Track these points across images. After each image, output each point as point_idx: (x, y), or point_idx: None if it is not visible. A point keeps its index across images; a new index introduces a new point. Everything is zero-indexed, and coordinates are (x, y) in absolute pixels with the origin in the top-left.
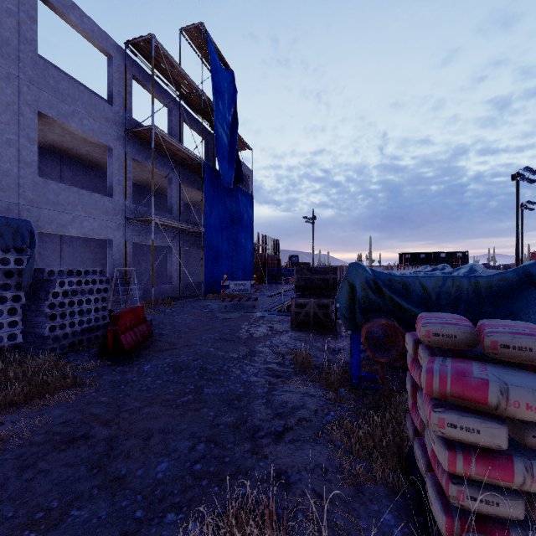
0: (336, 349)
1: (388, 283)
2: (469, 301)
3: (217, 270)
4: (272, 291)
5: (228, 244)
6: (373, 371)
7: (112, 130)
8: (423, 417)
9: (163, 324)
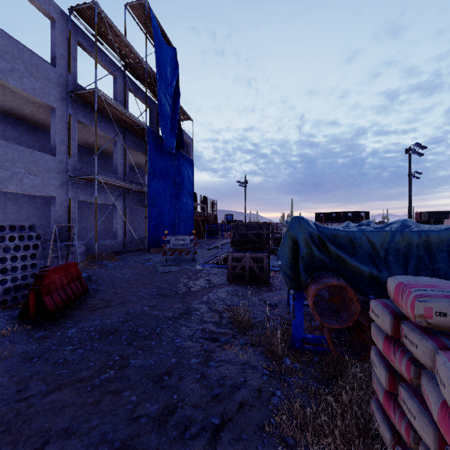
0: (272, 303)
1: (333, 238)
2: (419, 257)
3: (160, 227)
4: (210, 244)
5: (170, 203)
6: (312, 328)
7: (55, 91)
8: (423, 434)
9: (102, 279)
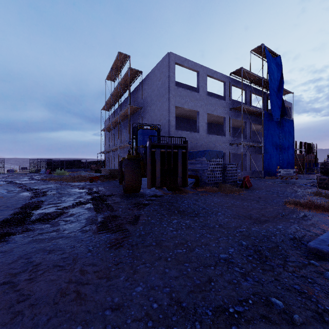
0: None
1: None
2: None
3: (270, 165)
4: (308, 177)
5: (276, 150)
6: None
7: (225, 110)
8: None
9: (252, 184)
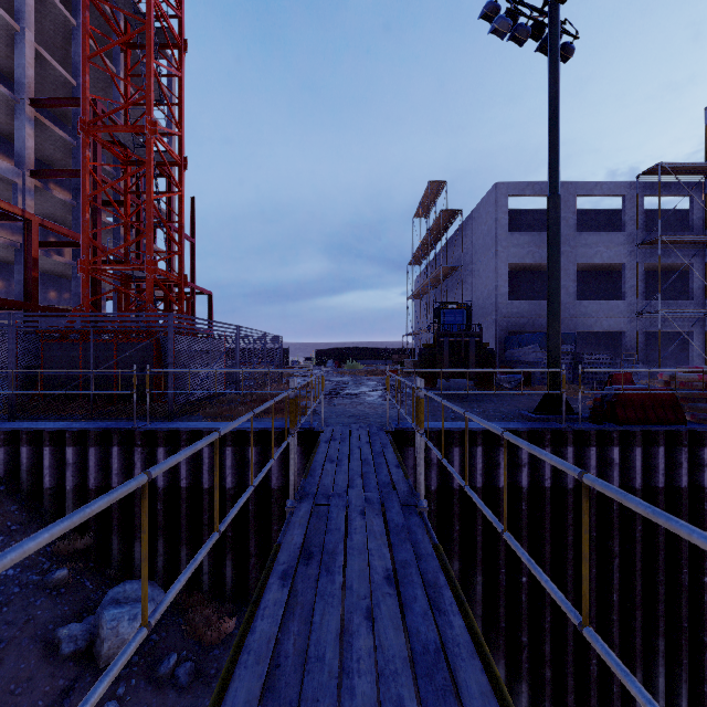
0: None
1: None
2: None
3: None
4: None
5: None
6: None
7: (625, 249)
8: None
9: None
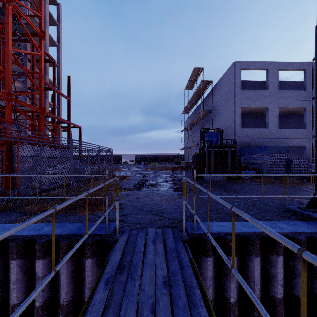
0: None
1: None
2: None
3: None
4: None
5: None
6: None
7: (305, 100)
8: None
9: None
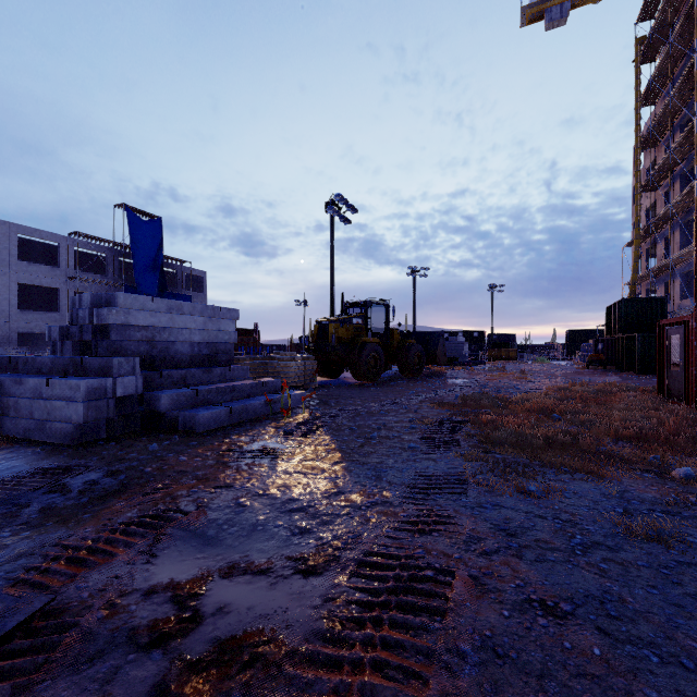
0: None
1: None
2: None
3: None
4: None
5: None
6: None
7: (60, 279)
8: None
9: None
